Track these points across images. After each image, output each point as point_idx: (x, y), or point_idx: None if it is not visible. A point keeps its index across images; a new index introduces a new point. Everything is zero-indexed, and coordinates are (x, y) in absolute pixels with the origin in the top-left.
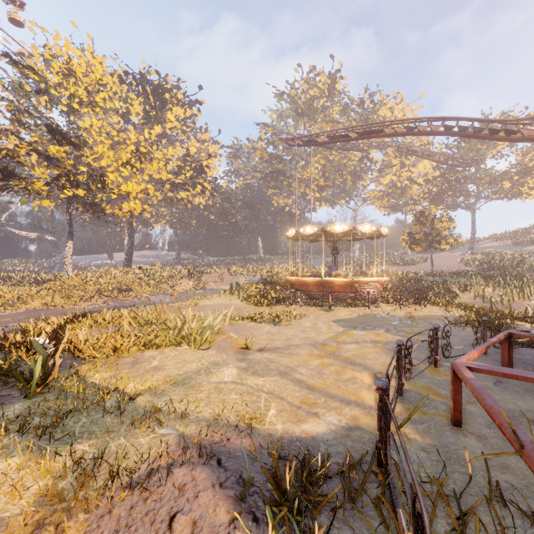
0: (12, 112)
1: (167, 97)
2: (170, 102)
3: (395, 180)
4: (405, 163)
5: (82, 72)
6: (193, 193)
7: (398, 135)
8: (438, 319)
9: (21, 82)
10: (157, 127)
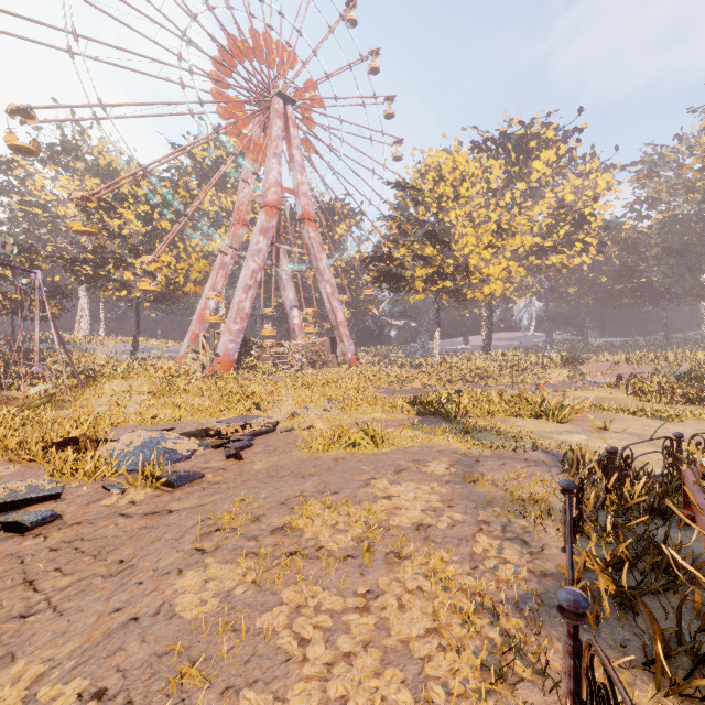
0: (398, 226)
1: (532, 145)
2: (536, 149)
3: None
4: None
5: (448, 171)
6: (569, 254)
7: None
8: None
9: (404, 200)
10: (520, 184)
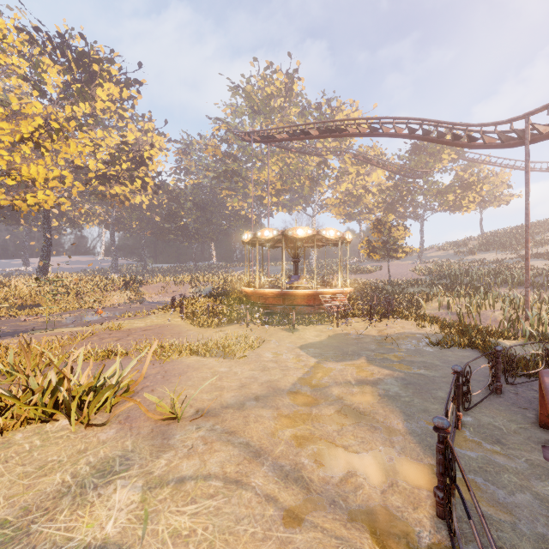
0: None
1: (96, 69)
2: (100, 76)
3: (351, 188)
4: (360, 172)
5: None
6: (131, 188)
7: (361, 135)
8: (416, 337)
9: None
10: (83, 105)
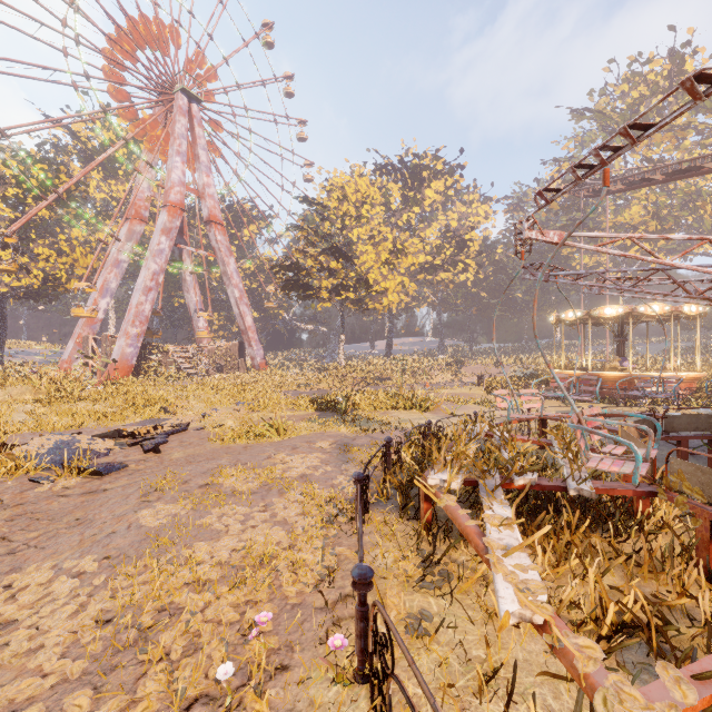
0: (306, 237)
1: (424, 175)
2: (428, 179)
3: None
4: None
5: (351, 192)
6: (454, 272)
7: None
8: None
9: (312, 213)
10: (415, 207)
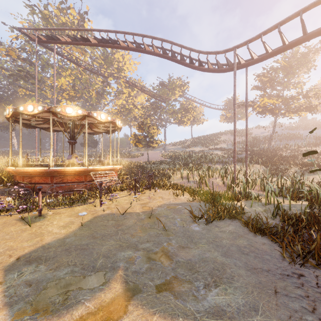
0: None
1: None
2: None
3: (125, 103)
4: (131, 95)
5: None
6: None
7: (129, 49)
8: (177, 209)
9: None
10: None
